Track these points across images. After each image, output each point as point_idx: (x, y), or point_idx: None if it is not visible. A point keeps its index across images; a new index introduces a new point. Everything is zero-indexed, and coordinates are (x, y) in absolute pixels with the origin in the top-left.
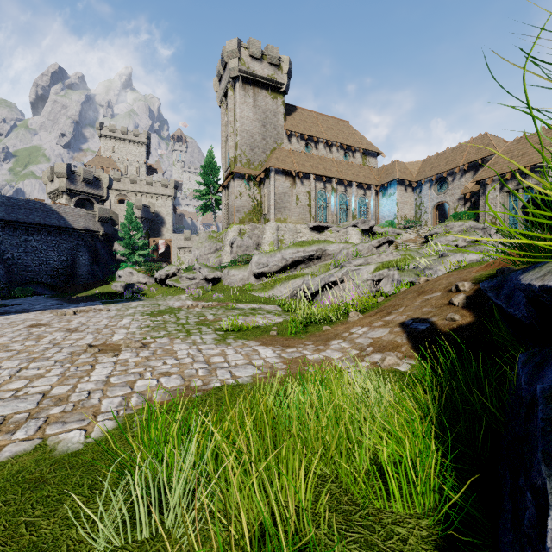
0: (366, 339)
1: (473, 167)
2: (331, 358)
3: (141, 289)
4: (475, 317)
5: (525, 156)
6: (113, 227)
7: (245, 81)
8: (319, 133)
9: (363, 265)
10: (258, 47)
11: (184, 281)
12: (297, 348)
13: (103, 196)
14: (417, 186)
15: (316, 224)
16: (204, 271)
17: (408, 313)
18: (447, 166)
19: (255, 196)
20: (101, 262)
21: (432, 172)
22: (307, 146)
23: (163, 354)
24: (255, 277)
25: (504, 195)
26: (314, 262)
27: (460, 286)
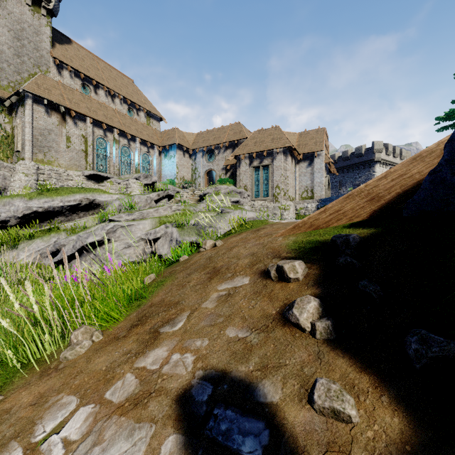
0: None
1: (231, 146)
2: None
3: None
4: (408, 411)
5: (264, 143)
6: None
7: None
8: (100, 78)
9: (136, 220)
10: None
11: None
12: None
13: None
14: (193, 154)
15: (94, 173)
16: None
17: (197, 343)
18: (214, 141)
19: (2, 125)
20: None
21: (204, 144)
22: (84, 86)
23: None
24: None
25: (252, 169)
26: (79, 214)
27: (288, 271)
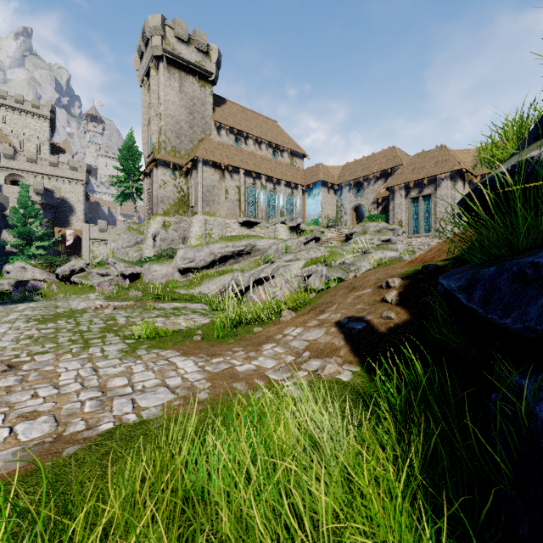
0: (302, 342)
1: (384, 175)
2: (264, 368)
3: (36, 287)
4: (410, 315)
5: (424, 169)
6: (1, 212)
7: (170, 63)
8: (249, 128)
9: (293, 260)
10: (184, 28)
11: (94, 278)
12: (224, 356)
13: None
14: (339, 189)
15: (246, 219)
16: (120, 266)
17: (342, 311)
18: (363, 172)
19: (182, 186)
20: None
21: (351, 177)
22: (237, 140)
23: (37, 379)
24: (181, 273)
25: (408, 201)
26: (244, 257)
27: (390, 283)
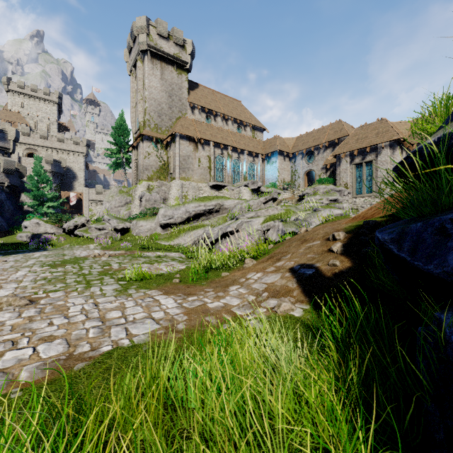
0: (261, 284)
1: (331, 145)
2: (230, 305)
3: (48, 239)
4: (353, 263)
5: (367, 139)
6: (20, 179)
7: (153, 55)
8: (217, 108)
9: (254, 217)
10: (165, 27)
11: (93, 231)
12: (198, 295)
13: (9, 148)
14: (293, 157)
15: (215, 183)
16: (113, 222)
17: (295, 259)
18: (314, 142)
19: (162, 157)
20: (6, 213)
21: (303, 147)
22: (207, 117)
23: (52, 311)
24: (162, 227)
25: (353, 166)
26: (213, 215)
27: (336, 236)
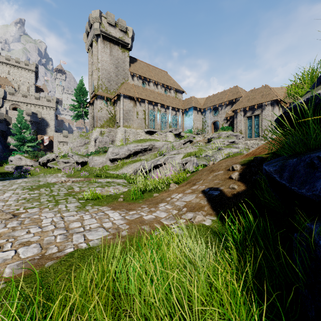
0: (182, 202)
1: (230, 103)
2: (160, 217)
3: (27, 169)
4: (246, 187)
5: (255, 99)
6: (7, 126)
7: (104, 38)
8: (150, 76)
9: (176, 154)
10: (113, 18)
11: (60, 164)
12: (136, 210)
13: None
14: (203, 111)
15: (149, 130)
16: (75, 157)
17: (206, 184)
18: (218, 101)
19: (111, 110)
20: None
21: (211, 104)
22: (143, 83)
23: (29, 223)
24: (110, 161)
25: (245, 118)
26: (147, 152)
27: (234, 167)
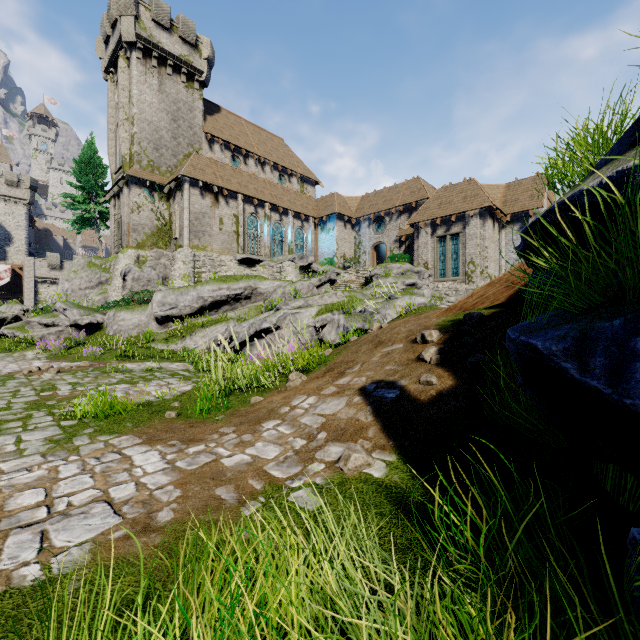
0: (316, 417)
1: (407, 210)
2: (263, 459)
3: None
4: (457, 379)
5: (452, 204)
6: None
7: (146, 53)
8: (249, 145)
9: (303, 307)
10: (166, 11)
11: (34, 329)
12: (207, 442)
13: None
14: (357, 224)
15: (246, 256)
16: (73, 313)
17: (368, 373)
18: (384, 205)
19: (162, 212)
20: None
21: (371, 210)
22: (234, 158)
23: None
24: (158, 322)
25: (435, 240)
26: (242, 303)
27: (427, 336)
